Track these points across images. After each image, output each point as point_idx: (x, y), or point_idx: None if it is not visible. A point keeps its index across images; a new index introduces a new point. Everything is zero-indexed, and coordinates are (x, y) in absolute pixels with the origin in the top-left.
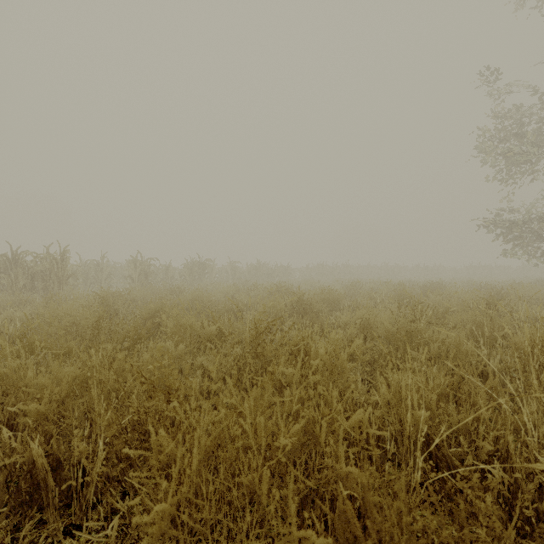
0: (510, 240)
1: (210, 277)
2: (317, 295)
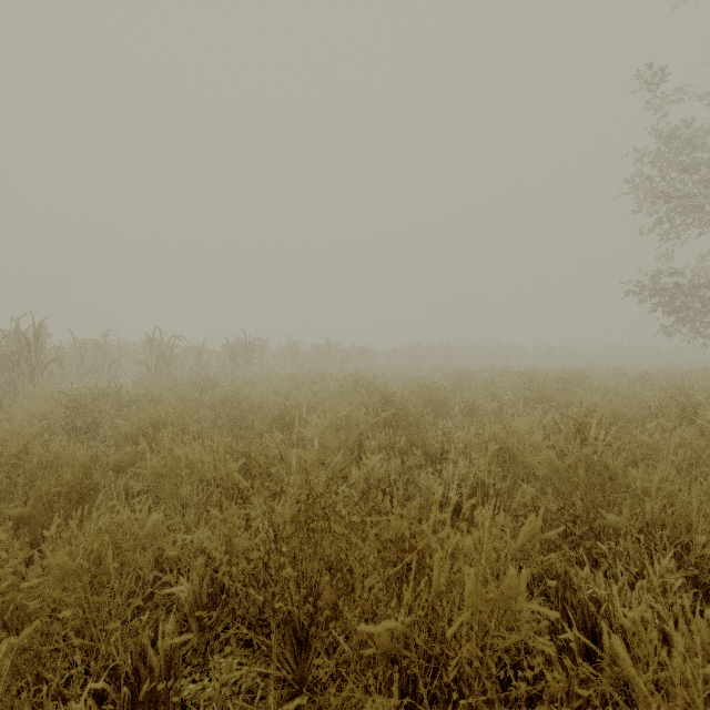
0: (672, 313)
1: (260, 363)
2: (413, 392)
